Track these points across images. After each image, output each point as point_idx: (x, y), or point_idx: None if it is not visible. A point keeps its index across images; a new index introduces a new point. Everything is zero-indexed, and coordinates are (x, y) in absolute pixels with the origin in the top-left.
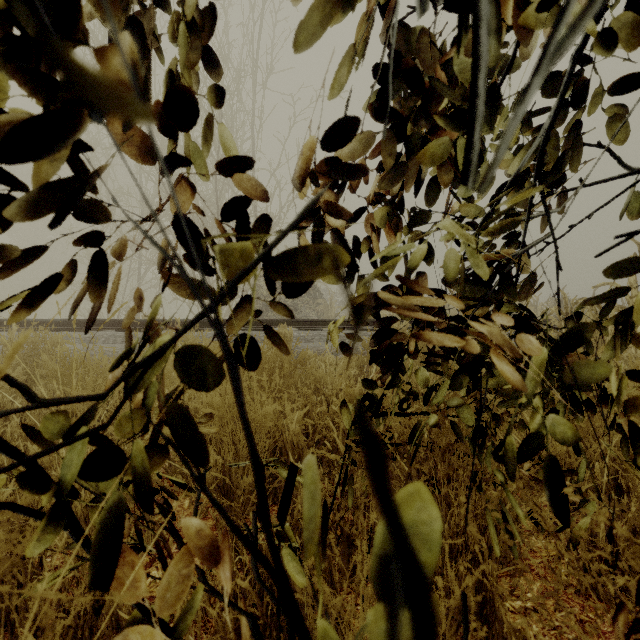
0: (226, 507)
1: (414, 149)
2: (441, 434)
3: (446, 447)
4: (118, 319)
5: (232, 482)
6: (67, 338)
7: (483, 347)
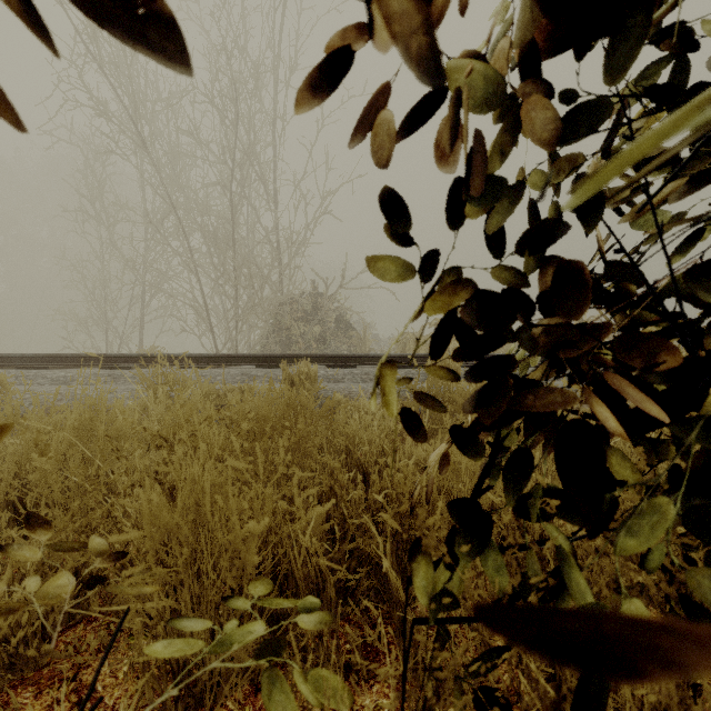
0: None
1: None
2: None
3: None
4: (104, 354)
5: None
6: (35, 378)
7: None
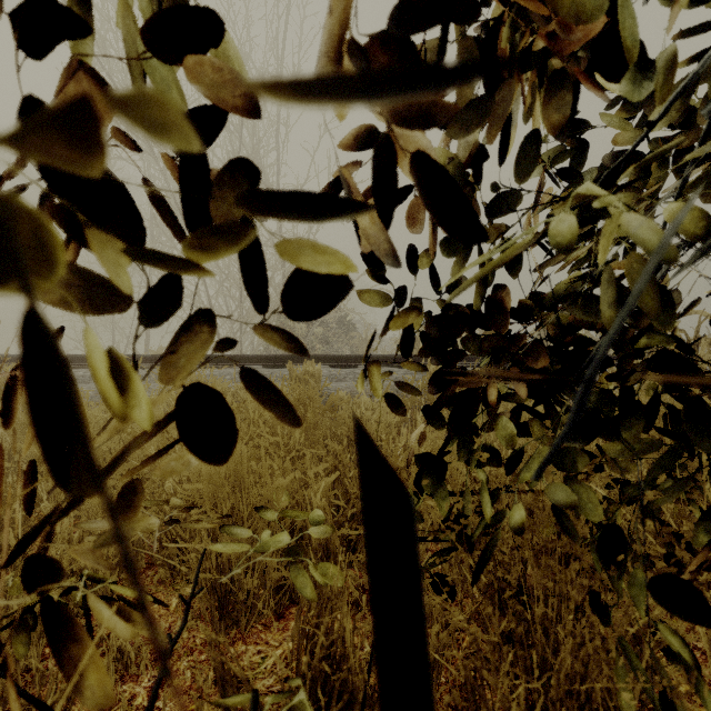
0: (210, 642)
1: (506, 80)
2: (534, 525)
3: (542, 545)
4: None
5: (233, 578)
6: None
7: (603, 397)
